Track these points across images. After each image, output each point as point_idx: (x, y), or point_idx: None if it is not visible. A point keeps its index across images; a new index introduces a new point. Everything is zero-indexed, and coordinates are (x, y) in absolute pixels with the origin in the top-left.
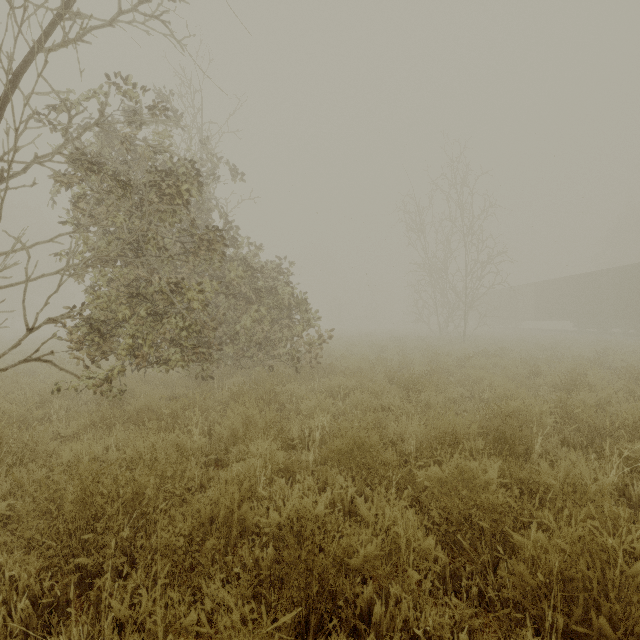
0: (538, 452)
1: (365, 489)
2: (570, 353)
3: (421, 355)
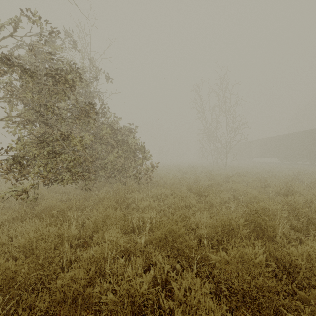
0: (280, 235)
1: (176, 263)
2: (280, 174)
3: (205, 175)
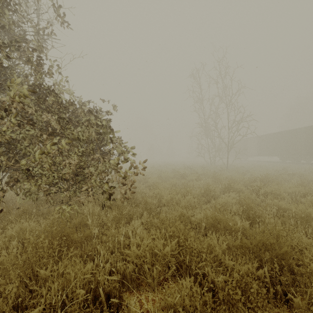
0: None
1: None
2: (308, 177)
3: (212, 181)
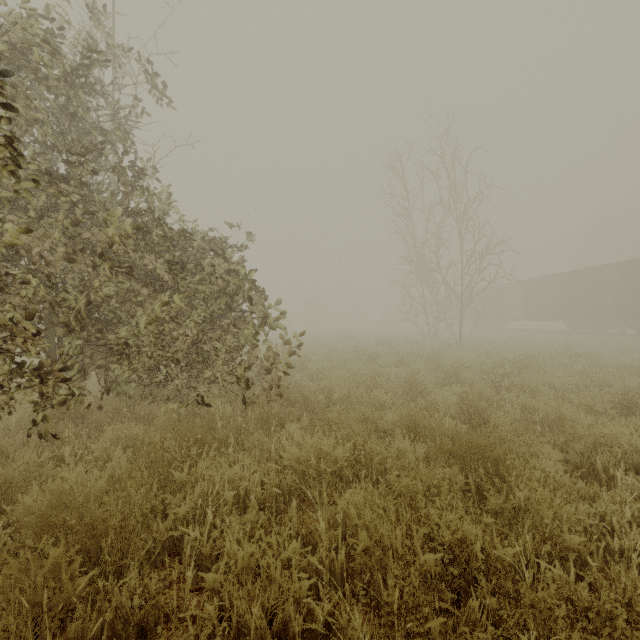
0: None
1: None
2: (606, 361)
3: (425, 366)
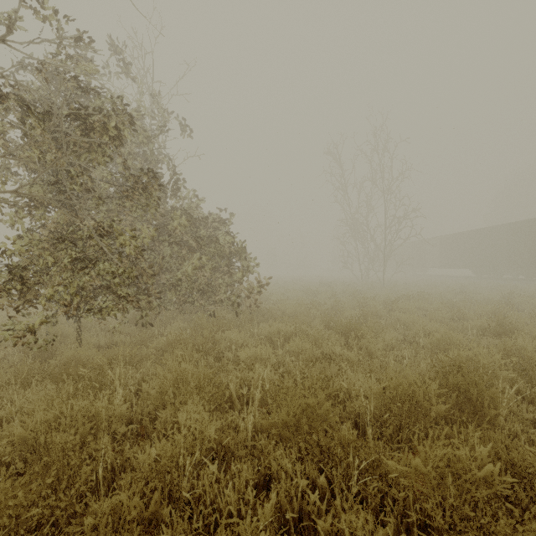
0: (504, 413)
1: (317, 473)
2: (479, 296)
3: (350, 299)
